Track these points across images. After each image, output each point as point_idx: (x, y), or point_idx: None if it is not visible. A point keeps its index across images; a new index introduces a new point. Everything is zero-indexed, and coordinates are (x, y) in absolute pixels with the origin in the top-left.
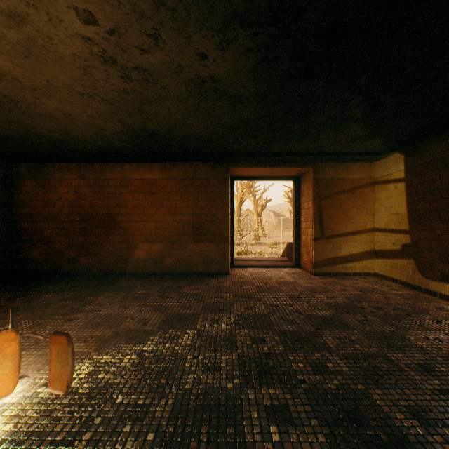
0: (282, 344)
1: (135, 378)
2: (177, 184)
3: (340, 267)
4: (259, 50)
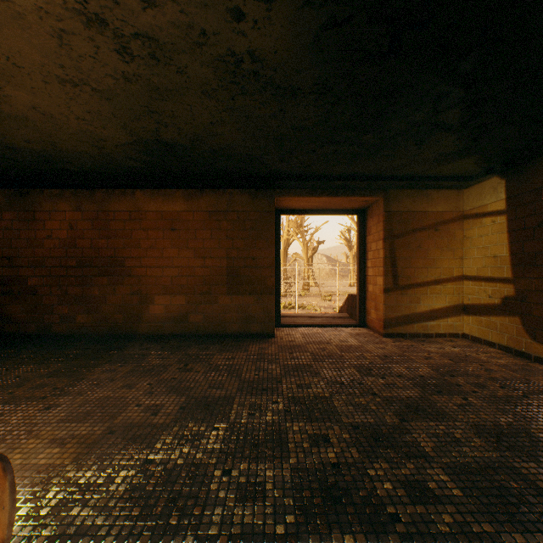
0: (355, 446)
1: (128, 515)
2: (206, 218)
3: (419, 327)
4: (323, 5)
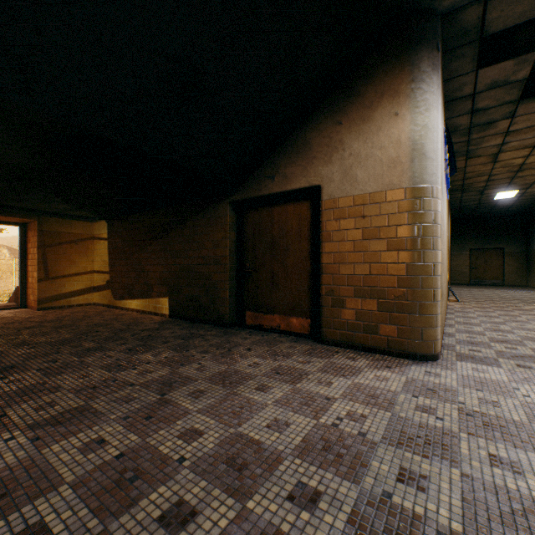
0: None
1: None
2: None
3: (66, 301)
4: None
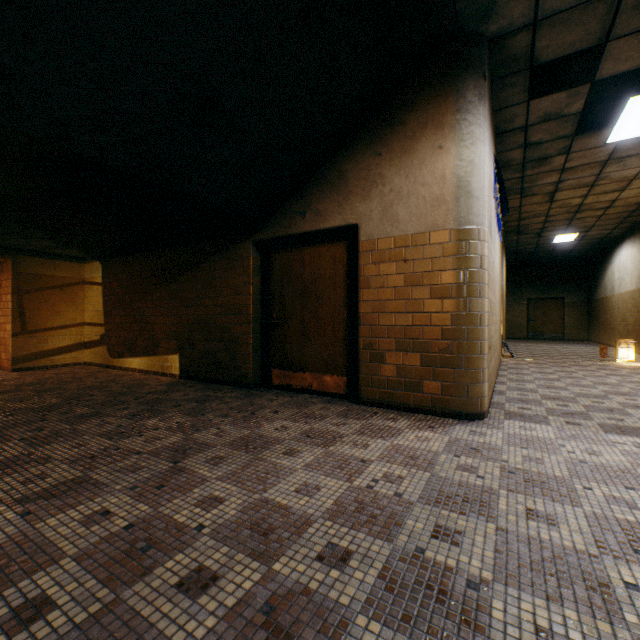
0: None
1: None
2: None
3: (48, 361)
4: None
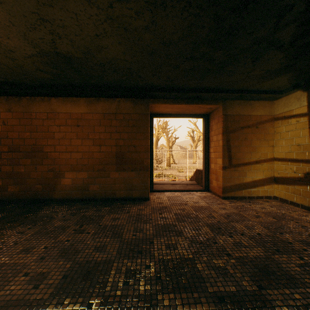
0: None
1: None
2: (102, 118)
3: (245, 192)
4: None
